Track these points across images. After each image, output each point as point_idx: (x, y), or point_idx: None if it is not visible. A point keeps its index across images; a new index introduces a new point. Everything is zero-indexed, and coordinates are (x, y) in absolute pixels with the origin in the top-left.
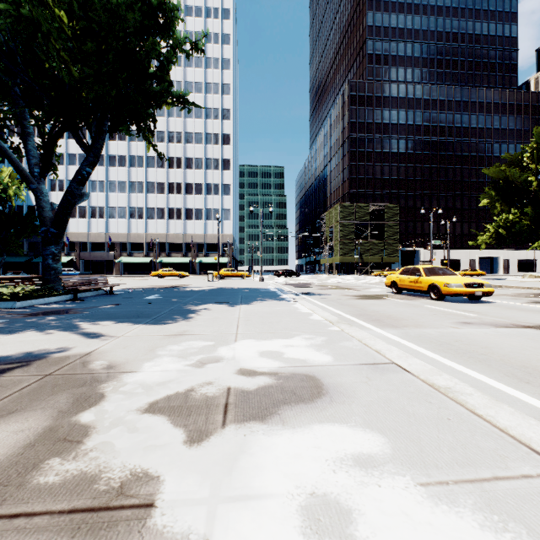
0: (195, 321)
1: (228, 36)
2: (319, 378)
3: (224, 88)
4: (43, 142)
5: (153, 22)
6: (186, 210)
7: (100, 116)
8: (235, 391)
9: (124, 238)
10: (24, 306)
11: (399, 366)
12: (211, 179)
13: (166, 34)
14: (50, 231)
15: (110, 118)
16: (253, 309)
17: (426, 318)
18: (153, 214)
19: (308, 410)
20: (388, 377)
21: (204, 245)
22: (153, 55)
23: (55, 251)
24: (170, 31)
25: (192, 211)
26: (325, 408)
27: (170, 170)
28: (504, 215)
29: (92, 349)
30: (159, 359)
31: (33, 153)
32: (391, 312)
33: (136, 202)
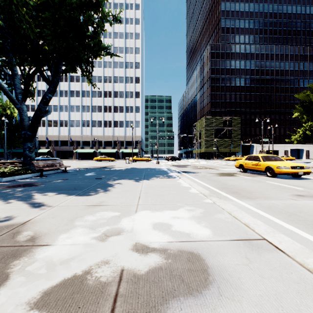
0: (111, 193)
1: (138, 20)
2: (203, 257)
3: (136, 50)
4: (23, 79)
5: (88, 0)
6: (114, 122)
7: (56, 62)
8: (127, 274)
9: (79, 138)
10: (8, 180)
11: (271, 243)
12: (128, 103)
13: (97, 9)
14: (27, 133)
15: (64, 64)
16: (151, 183)
17: (269, 191)
18: (95, 124)
19: (198, 311)
20: (266, 258)
21: (124, 142)
22: (89, 23)
23: (30, 145)
24: (99, 8)
25: (118, 122)
26: (215, 308)
27: (105, 99)
28: (309, 122)
29: (29, 219)
30: (73, 231)
31: (18, 86)
32: (243, 186)
33: (85, 117)
